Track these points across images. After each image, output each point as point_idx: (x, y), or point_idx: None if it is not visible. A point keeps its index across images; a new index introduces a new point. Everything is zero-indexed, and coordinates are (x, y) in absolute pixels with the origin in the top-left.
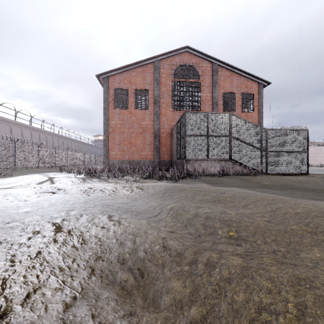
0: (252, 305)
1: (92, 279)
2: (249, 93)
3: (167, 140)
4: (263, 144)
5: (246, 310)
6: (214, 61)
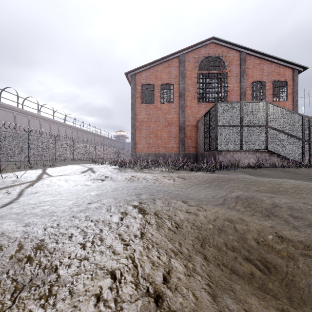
0: None
1: (211, 267)
2: (282, 81)
3: (192, 133)
4: (305, 133)
5: None
6: (242, 50)
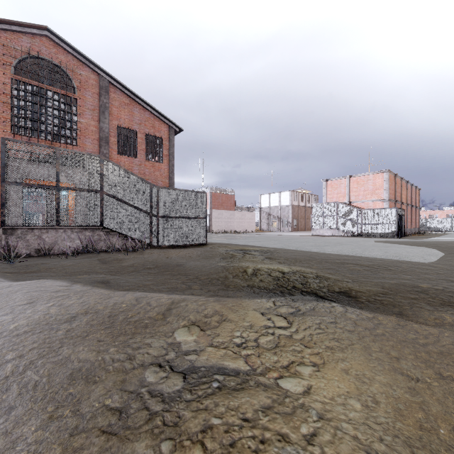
0: None
1: None
2: (157, 137)
3: None
4: (153, 206)
5: None
6: (103, 74)
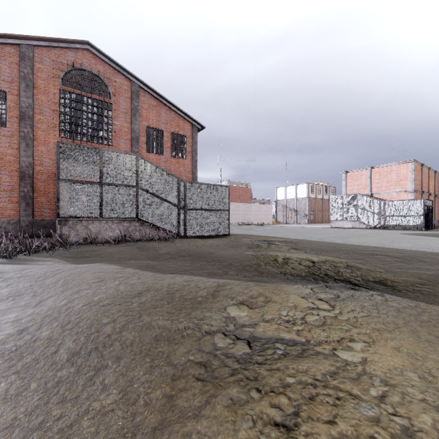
0: None
1: None
2: (182, 135)
3: (50, 186)
4: (181, 199)
5: None
6: (134, 79)
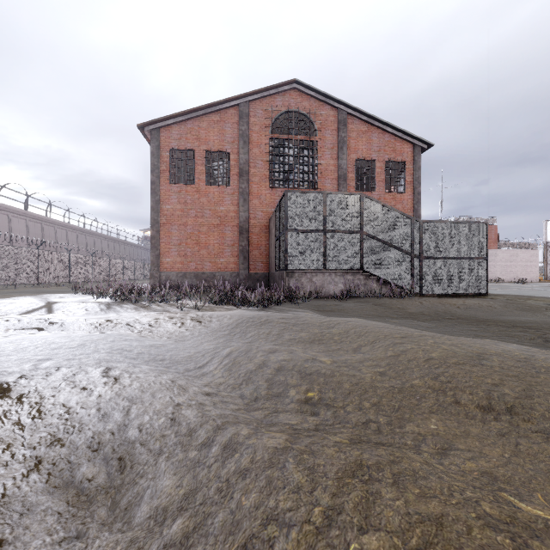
0: (261, 512)
1: (30, 479)
2: (399, 162)
3: (262, 239)
4: (415, 245)
5: (250, 522)
6: (341, 106)
